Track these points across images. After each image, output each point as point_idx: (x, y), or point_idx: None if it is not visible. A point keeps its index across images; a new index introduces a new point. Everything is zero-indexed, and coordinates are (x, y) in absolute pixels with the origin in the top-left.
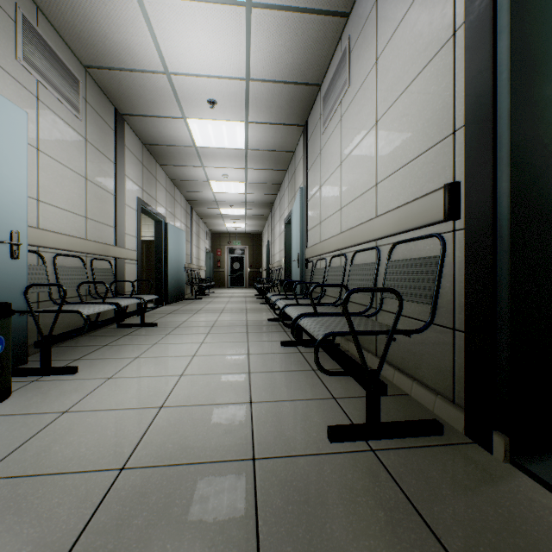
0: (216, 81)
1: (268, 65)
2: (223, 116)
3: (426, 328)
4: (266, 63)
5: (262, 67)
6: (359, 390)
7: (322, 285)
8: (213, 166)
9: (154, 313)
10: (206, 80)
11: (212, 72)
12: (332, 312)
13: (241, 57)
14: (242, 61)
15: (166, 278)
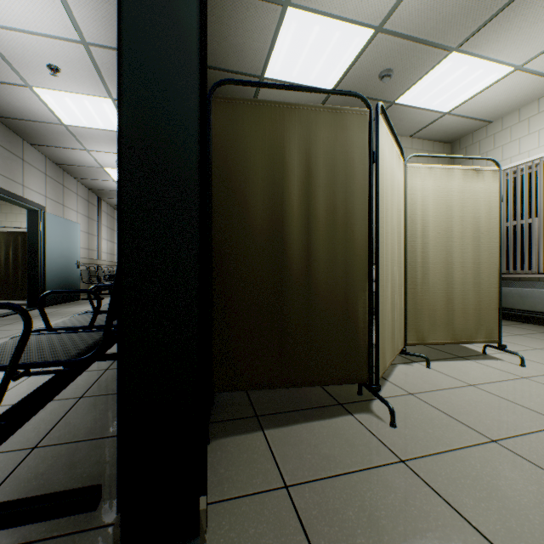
0: (45, 40)
1: (102, 26)
2: (79, 89)
3: (92, 356)
4: (98, 24)
5: (96, 29)
6: (93, 428)
7: (57, 291)
8: (100, 151)
9: (9, 318)
10: (31, 38)
11: (33, 28)
12: (84, 325)
13: (60, 11)
14: (66, 17)
15: (43, 276)
